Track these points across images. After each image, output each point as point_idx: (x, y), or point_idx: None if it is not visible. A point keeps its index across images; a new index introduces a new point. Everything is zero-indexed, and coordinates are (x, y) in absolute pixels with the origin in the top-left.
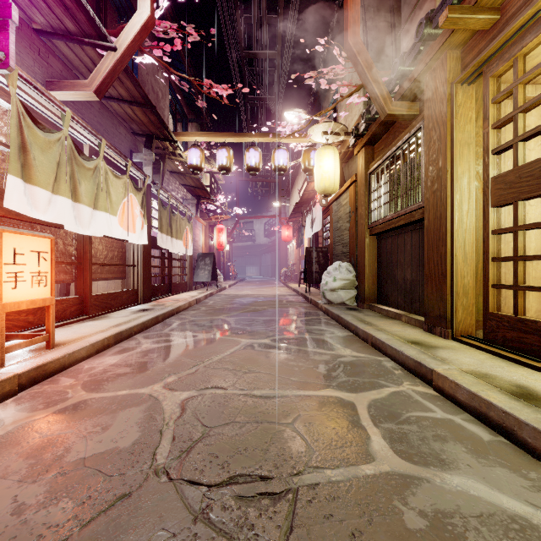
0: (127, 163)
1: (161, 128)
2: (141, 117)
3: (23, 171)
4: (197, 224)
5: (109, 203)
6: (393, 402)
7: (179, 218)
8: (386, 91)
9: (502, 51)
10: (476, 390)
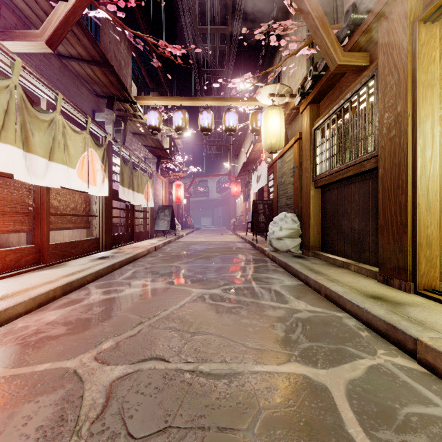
0: (87, 120)
1: (121, 89)
2: (101, 78)
3: None
4: (158, 180)
5: (67, 156)
6: (376, 386)
7: (140, 174)
8: (337, 42)
9: None
10: None
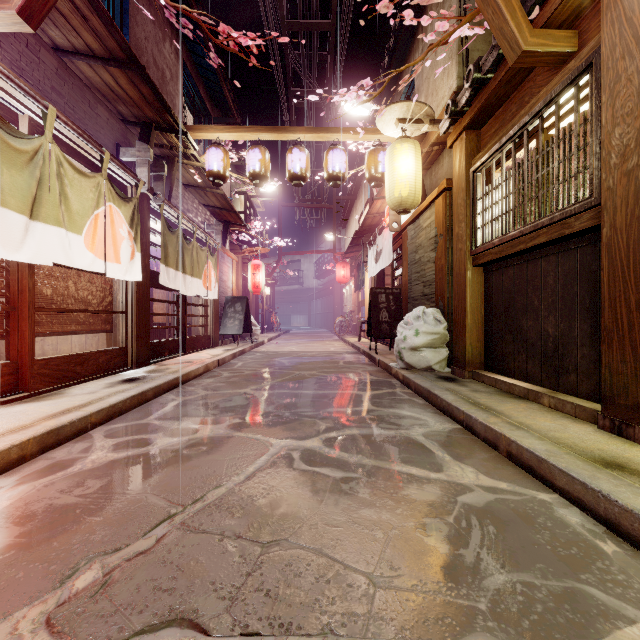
0: (103, 156)
1: (161, 109)
2: (129, 91)
3: None
4: (225, 259)
5: (66, 212)
6: None
7: (196, 248)
8: (521, 11)
9: None
10: None
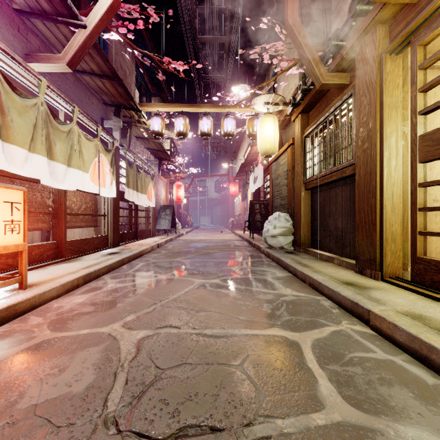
0: (98, 128)
1: (128, 98)
2: (110, 89)
3: (1, 131)
4: (159, 181)
5: (82, 161)
6: (335, 342)
7: (144, 176)
8: (321, 64)
9: (430, 21)
10: (415, 332)
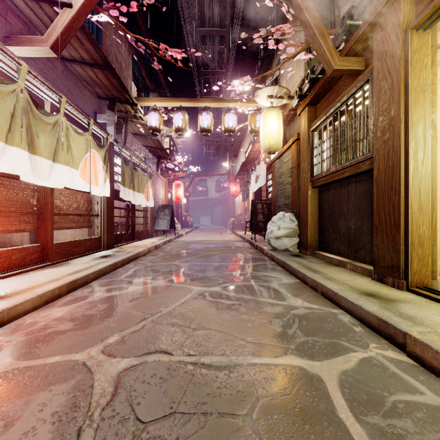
0: (89, 121)
1: (122, 91)
2: (103, 81)
3: None
4: (158, 180)
5: (70, 157)
6: (367, 377)
7: (141, 174)
8: (333, 47)
9: None
10: None
